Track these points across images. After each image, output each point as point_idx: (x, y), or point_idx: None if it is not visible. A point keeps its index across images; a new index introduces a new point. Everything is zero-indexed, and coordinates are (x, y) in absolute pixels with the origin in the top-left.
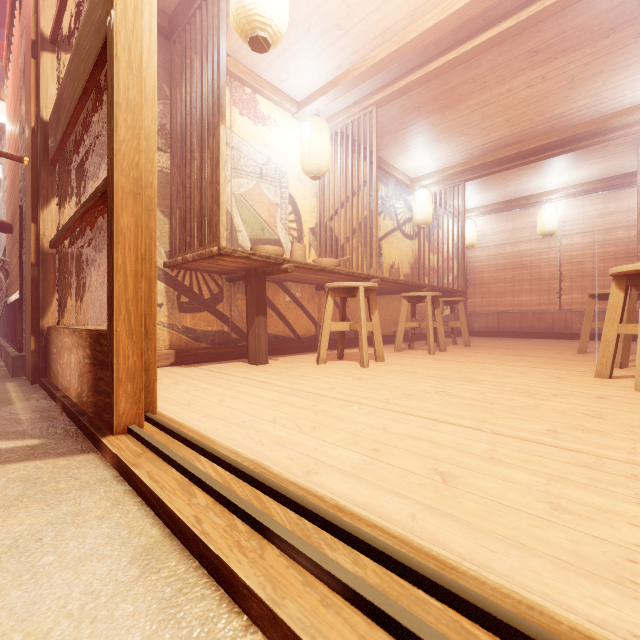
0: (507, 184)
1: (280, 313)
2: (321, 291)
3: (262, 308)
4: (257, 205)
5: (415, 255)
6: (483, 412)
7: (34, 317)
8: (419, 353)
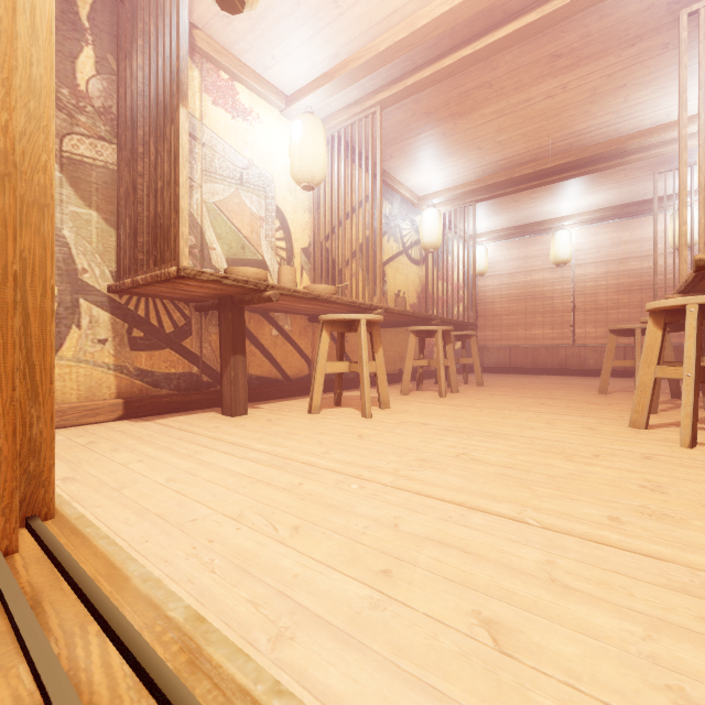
0: (520, 207)
1: (265, 350)
2: (315, 323)
3: (240, 345)
4: (236, 217)
5: (422, 283)
6: (520, 488)
7: None
8: (429, 396)
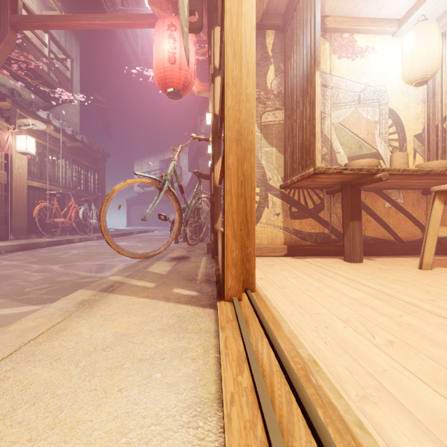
0: None
1: (378, 218)
2: (430, 195)
3: (356, 214)
4: (354, 128)
5: None
6: None
7: (213, 223)
8: None
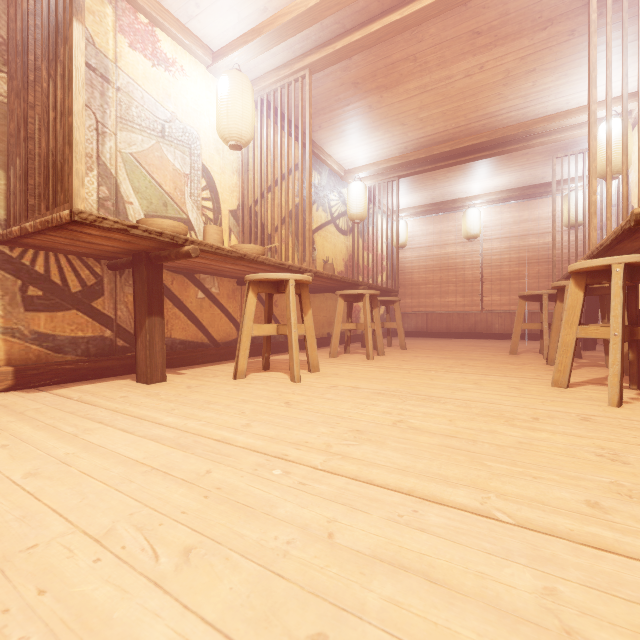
0: (437, 185)
1: (190, 313)
2: (244, 287)
3: (157, 306)
4: (157, 172)
5: (349, 252)
6: (473, 464)
7: None
8: (357, 358)
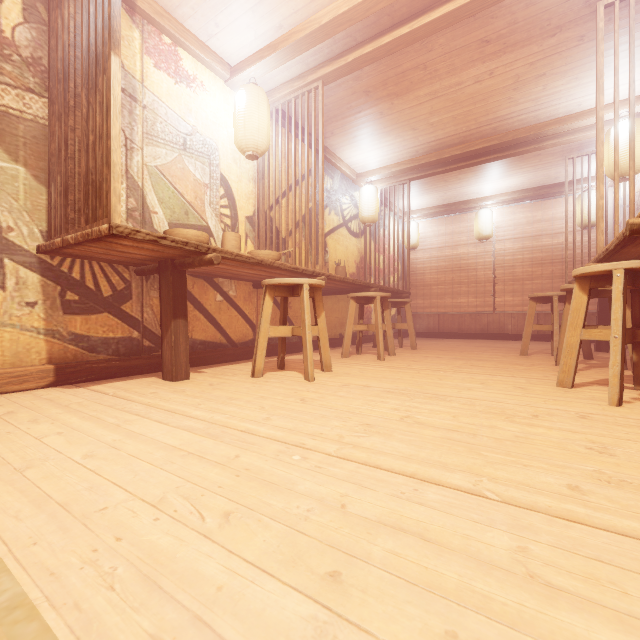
0: (448, 187)
1: (209, 315)
2: (260, 289)
3: (181, 309)
4: (179, 183)
5: (361, 254)
6: (470, 454)
7: None
8: (368, 359)
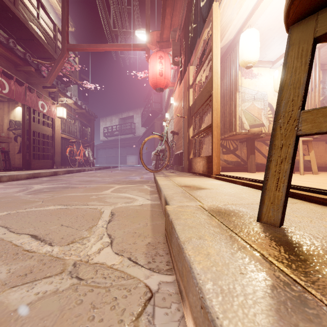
0: None
1: (263, 154)
2: None
3: (253, 152)
4: (252, 111)
5: None
6: None
7: (188, 156)
8: None
